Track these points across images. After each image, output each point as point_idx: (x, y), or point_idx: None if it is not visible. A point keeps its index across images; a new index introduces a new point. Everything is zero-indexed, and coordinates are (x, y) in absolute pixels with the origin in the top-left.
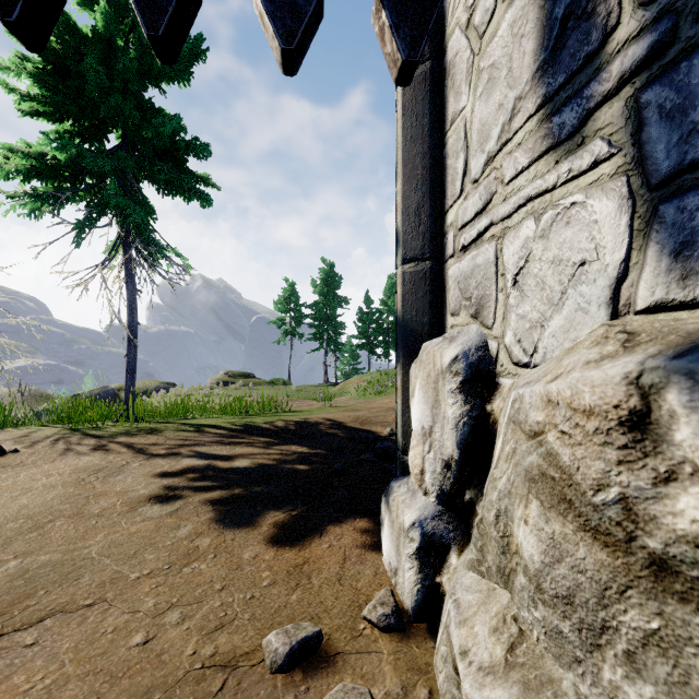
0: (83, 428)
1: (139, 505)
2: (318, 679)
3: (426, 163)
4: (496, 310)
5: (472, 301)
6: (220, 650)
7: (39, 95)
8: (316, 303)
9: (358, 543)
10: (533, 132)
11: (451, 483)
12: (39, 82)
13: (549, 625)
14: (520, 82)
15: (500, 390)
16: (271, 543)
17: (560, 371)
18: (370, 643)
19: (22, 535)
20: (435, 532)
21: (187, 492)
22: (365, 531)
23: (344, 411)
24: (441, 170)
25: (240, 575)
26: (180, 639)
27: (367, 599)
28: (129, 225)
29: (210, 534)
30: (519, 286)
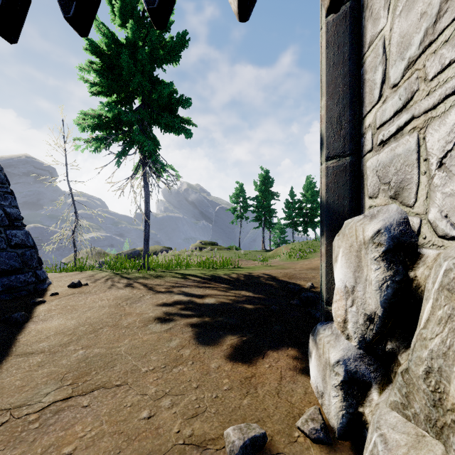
0: (121, 273)
1: (148, 323)
2: None
3: (346, 81)
4: (418, 191)
5: (391, 185)
6: (195, 433)
7: (99, 82)
8: (256, 196)
9: (291, 366)
10: None
11: (373, 334)
12: (99, 74)
13: None
14: None
15: (423, 259)
16: (229, 358)
17: None
18: (304, 450)
19: (86, 335)
20: (357, 370)
21: (176, 317)
22: (295, 358)
23: (276, 268)
24: (359, 85)
25: (209, 379)
26: (170, 419)
27: (299, 412)
28: (145, 152)
29: (189, 347)
30: (445, 168)
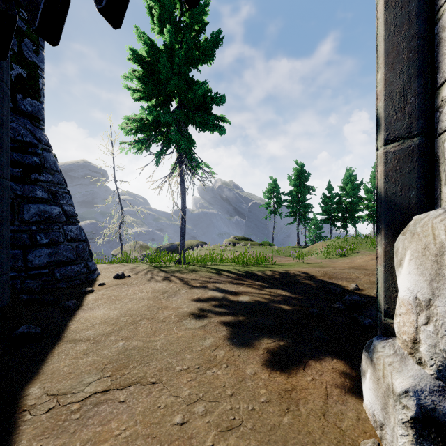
0: (159, 266)
1: (183, 318)
2: None
3: (413, 45)
4: None
5: None
6: None
7: (141, 88)
8: (291, 191)
9: (338, 382)
10: None
11: None
12: (141, 81)
13: None
14: None
15: None
16: (265, 365)
17: None
18: None
19: (126, 326)
20: (435, 408)
21: (210, 314)
22: (342, 372)
23: (314, 266)
24: (432, 48)
25: (244, 386)
26: (203, 429)
27: (352, 443)
28: (181, 151)
29: (224, 348)
30: None
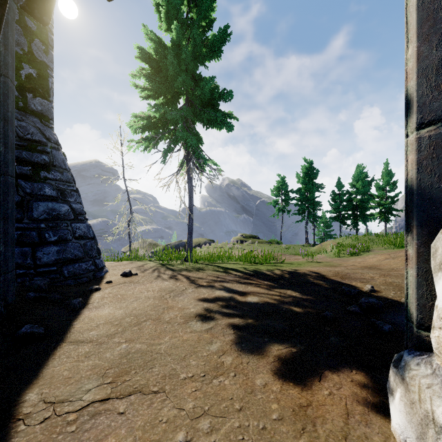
0: (167, 264)
1: (189, 319)
2: None
3: None
4: None
5: None
6: None
7: (148, 86)
8: (299, 189)
9: (359, 398)
10: None
11: None
12: (148, 79)
13: None
14: None
15: None
16: (277, 375)
17: None
18: None
19: (131, 327)
20: None
21: (217, 315)
22: (364, 386)
23: (324, 266)
24: None
25: (254, 400)
26: None
27: None
28: (189, 149)
29: (231, 354)
30: None
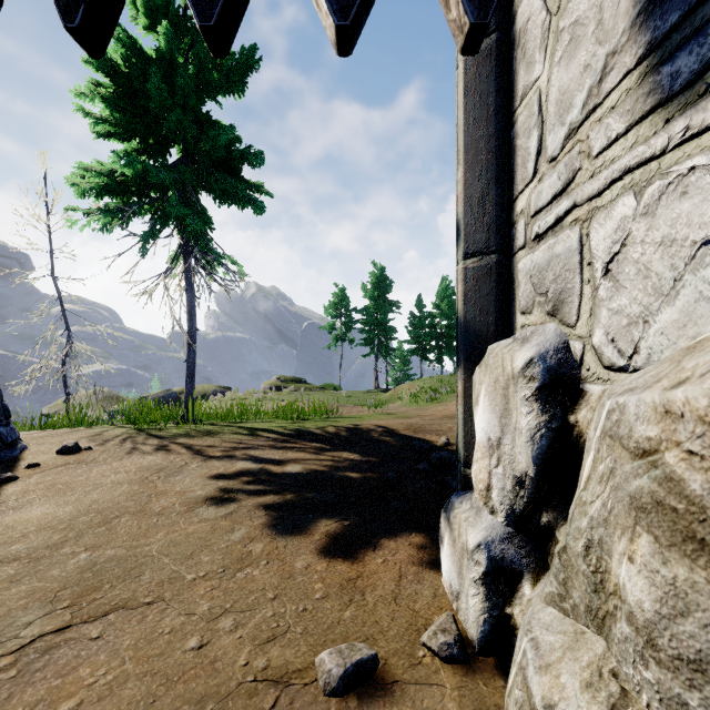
0: (148, 429)
1: (196, 505)
2: (374, 709)
3: (491, 146)
4: (580, 306)
5: (548, 297)
6: (272, 663)
7: (111, 117)
8: (366, 307)
9: (415, 560)
10: (632, 90)
11: (525, 503)
12: (110, 105)
13: (667, 691)
14: (614, 34)
15: (587, 398)
16: (323, 553)
17: (685, 375)
18: (431, 674)
19: (92, 529)
20: (504, 556)
21: (241, 495)
22: (421, 547)
23: (396, 418)
24: (509, 153)
25: (292, 584)
26: (233, 647)
27: (426, 622)
28: (188, 235)
29: (262, 540)
30: (612, 276)
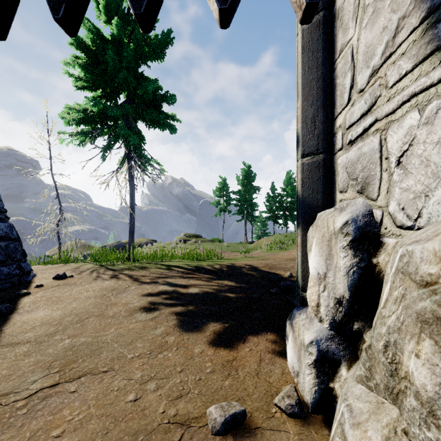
0: (106, 265)
1: (134, 312)
2: None
3: (320, 84)
4: (380, 186)
5: (358, 181)
6: (179, 412)
7: (84, 77)
8: (239, 190)
9: (270, 350)
10: (417, 41)
11: (342, 315)
12: (84, 69)
13: None
14: (404, 4)
15: (385, 247)
16: (212, 344)
17: None
18: (280, 424)
19: (72, 325)
20: (328, 350)
21: (161, 306)
22: (274, 342)
23: (258, 259)
24: (331, 89)
25: (192, 363)
26: (155, 401)
27: (277, 390)
28: (130, 147)
29: (174, 334)
30: (402, 166)
